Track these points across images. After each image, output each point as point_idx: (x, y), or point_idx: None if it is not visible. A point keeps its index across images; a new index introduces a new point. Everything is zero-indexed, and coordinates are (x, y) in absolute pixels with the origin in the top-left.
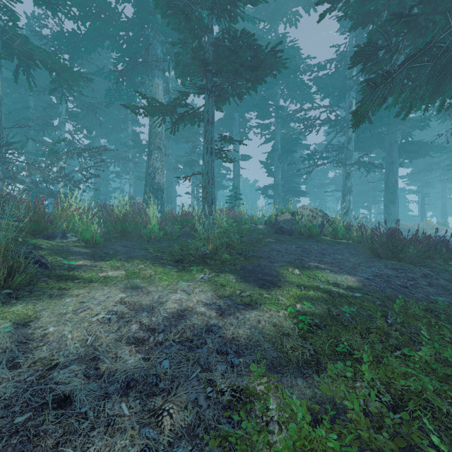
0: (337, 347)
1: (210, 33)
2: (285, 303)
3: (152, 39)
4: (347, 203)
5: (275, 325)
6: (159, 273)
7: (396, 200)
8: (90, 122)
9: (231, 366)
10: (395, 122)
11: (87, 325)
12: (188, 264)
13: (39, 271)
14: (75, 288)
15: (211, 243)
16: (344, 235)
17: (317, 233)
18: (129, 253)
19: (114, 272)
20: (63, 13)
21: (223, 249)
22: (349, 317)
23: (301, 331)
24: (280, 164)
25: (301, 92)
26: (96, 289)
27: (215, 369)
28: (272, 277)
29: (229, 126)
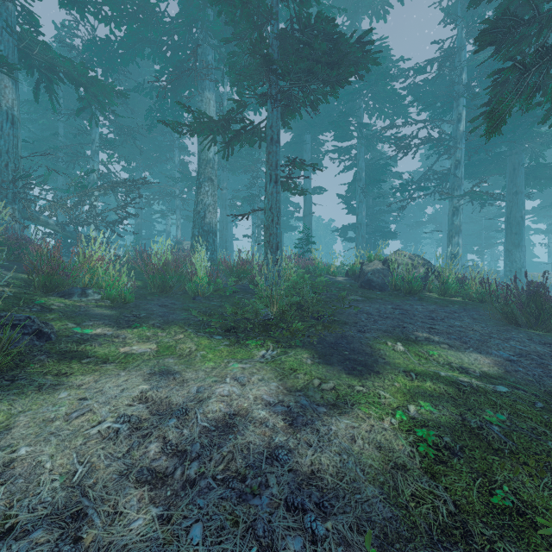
0: (492, 495)
1: (275, 20)
2: (390, 403)
3: (202, 43)
4: (455, 247)
5: (381, 448)
6: (203, 349)
7: (522, 242)
8: (130, 151)
9: (311, 540)
10: (520, 139)
11: (81, 443)
12: (243, 334)
13: (37, 345)
14: (81, 373)
15: (276, 303)
16: (457, 291)
17: (420, 288)
18: (167, 317)
19: (140, 347)
20: (93, 13)
21: (292, 312)
22: (500, 433)
23: (424, 460)
24: (364, 198)
25: (392, 104)
26: (108, 376)
27: (282, 547)
28: (365, 355)
29: (298, 151)
